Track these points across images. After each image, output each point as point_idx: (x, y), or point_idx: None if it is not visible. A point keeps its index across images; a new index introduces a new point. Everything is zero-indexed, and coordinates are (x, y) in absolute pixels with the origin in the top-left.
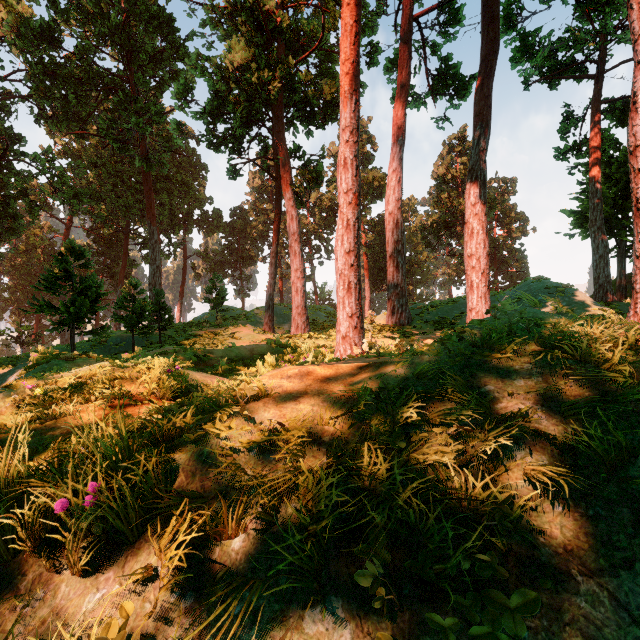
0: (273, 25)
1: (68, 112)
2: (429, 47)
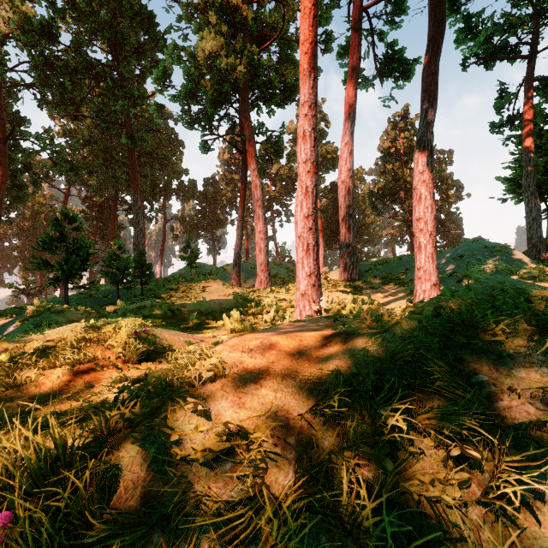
0: (240, 18)
1: (65, 97)
2: (377, 35)
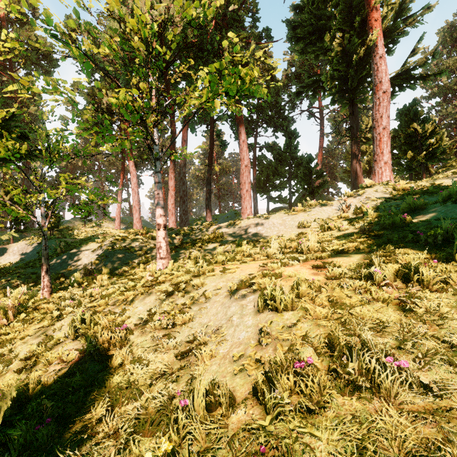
0: None
1: None
2: None
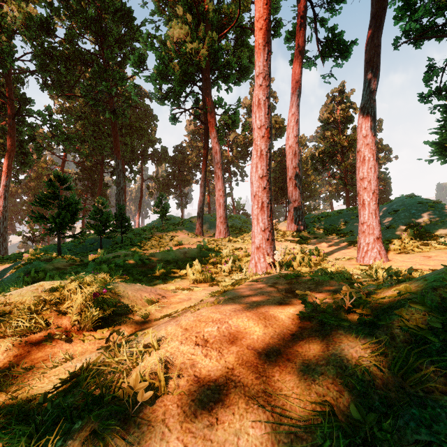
0: (202, 10)
1: (61, 81)
2: (319, 21)
